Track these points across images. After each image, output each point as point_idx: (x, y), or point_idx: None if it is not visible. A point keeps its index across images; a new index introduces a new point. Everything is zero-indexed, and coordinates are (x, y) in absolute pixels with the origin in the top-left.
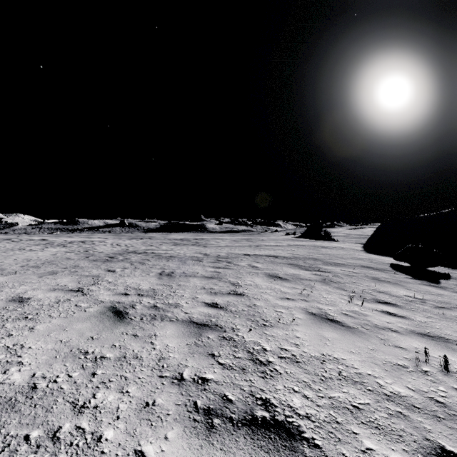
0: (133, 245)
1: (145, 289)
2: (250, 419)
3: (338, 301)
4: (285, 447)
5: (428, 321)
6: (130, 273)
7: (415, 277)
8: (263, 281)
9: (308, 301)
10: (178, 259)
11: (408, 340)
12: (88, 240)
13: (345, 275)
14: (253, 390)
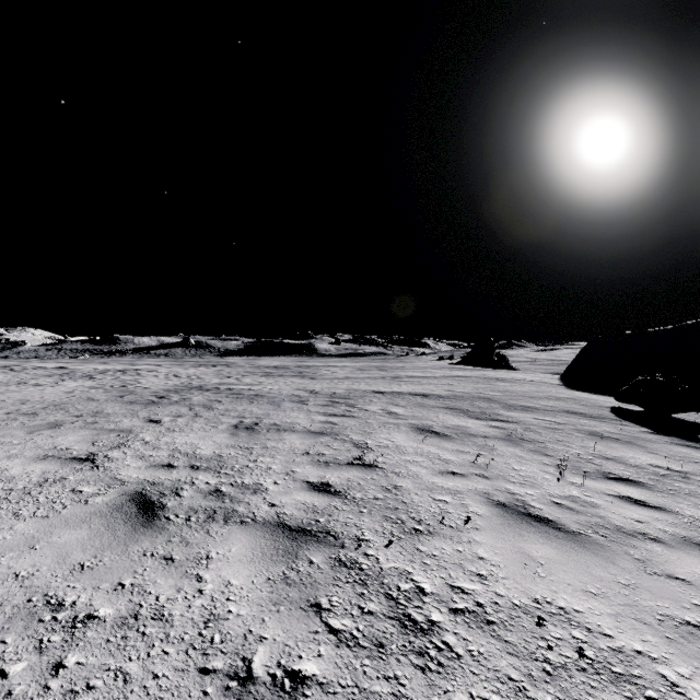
0: (201, 377)
1: (205, 456)
2: None
3: (541, 477)
4: None
5: None
6: (185, 424)
7: (658, 430)
8: (407, 440)
9: (488, 478)
10: (269, 400)
11: (687, 562)
12: (130, 369)
13: (542, 427)
14: None
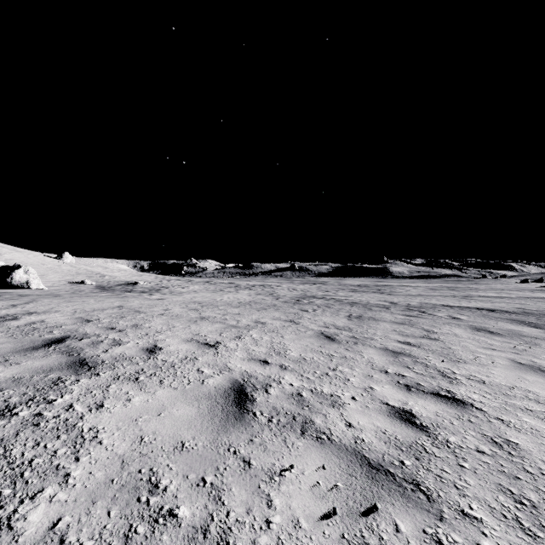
0: (309, 291)
1: (340, 326)
2: (436, 393)
3: None
4: (458, 405)
5: None
6: (321, 313)
7: None
8: (464, 332)
9: (520, 354)
10: (362, 305)
11: None
12: (266, 285)
13: None
14: (440, 386)
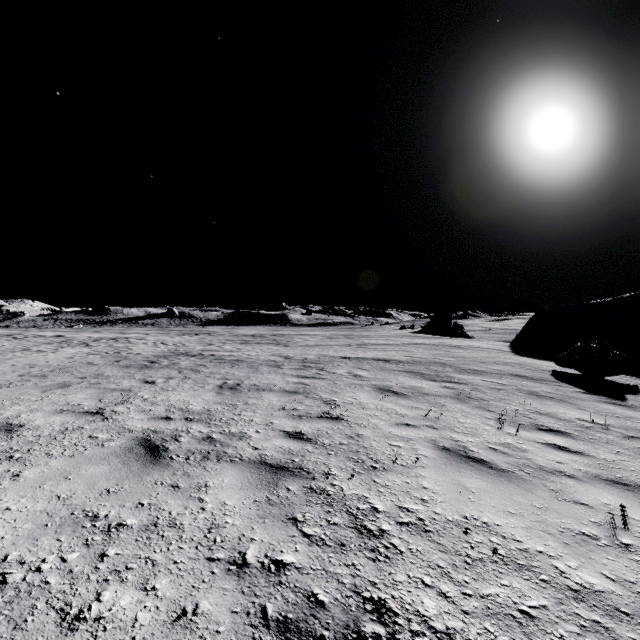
0: (185, 344)
1: (196, 410)
2: (354, 639)
3: (482, 428)
4: None
5: (618, 460)
6: (176, 385)
7: (590, 391)
8: (369, 398)
9: (437, 429)
10: (248, 364)
11: (593, 492)
12: (121, 337)
13: (488, 388)
14: (359, 583)
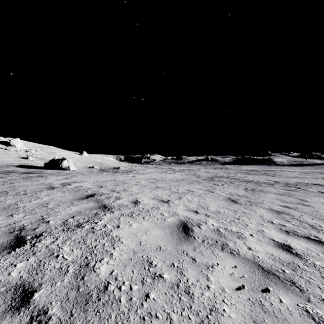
0: (218, 173)
1: (240, 194)
2: (307, 237)
3: None
4: (323, 245)
5: None
6: (227, 187)
7: None
8: None
9: None
10: (254, 183)
11: None
12: (190, 169)
13: None
14: (310, 233)
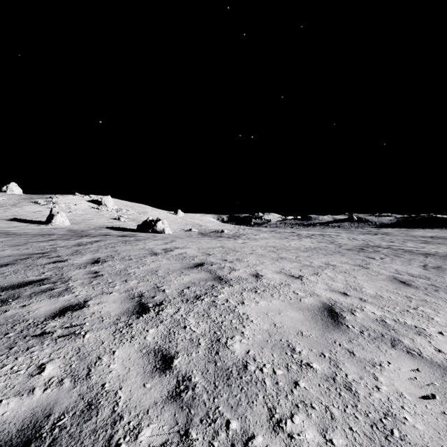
0: (371, 241)
1: (415, 274)
2: None
3: None
4: None
5: None
6: (390, 261)
7: None
8: None
9: None
10: (440, 257)
11: None
12: (324, 234)
13: None
14: None
